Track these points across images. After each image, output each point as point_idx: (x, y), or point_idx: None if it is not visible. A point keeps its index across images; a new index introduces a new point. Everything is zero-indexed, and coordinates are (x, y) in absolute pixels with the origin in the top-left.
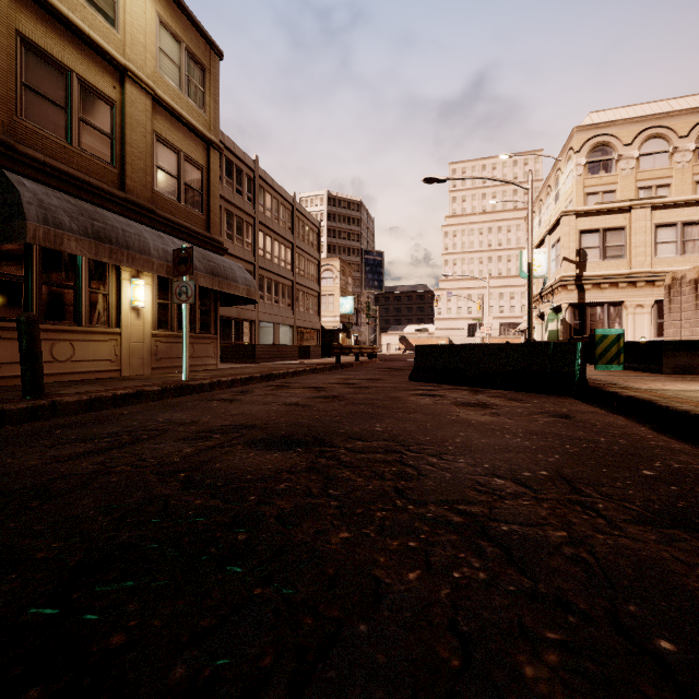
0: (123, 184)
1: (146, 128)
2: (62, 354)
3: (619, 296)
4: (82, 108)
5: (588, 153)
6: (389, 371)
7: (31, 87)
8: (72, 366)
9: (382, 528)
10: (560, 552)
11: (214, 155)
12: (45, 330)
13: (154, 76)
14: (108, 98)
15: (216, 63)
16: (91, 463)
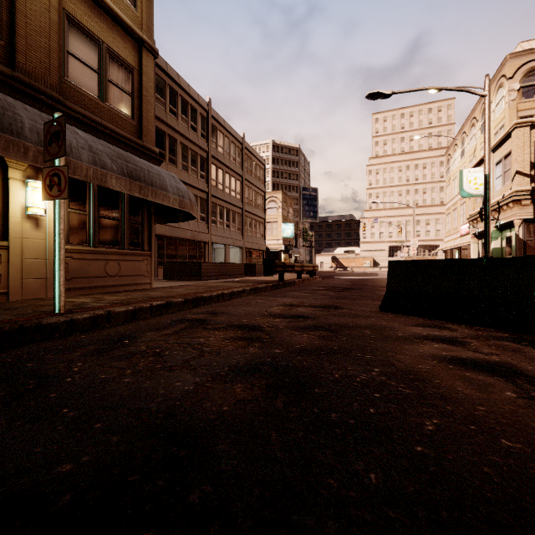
0: (13, 60)
1: (50, 1)
2: None
3: None
4: None
5: (521, 78)
6: (338, 292)
7: None
8: None
9: None
10: None
11: (147, 58)
12: None
13: None
14: None
15: None
16: None
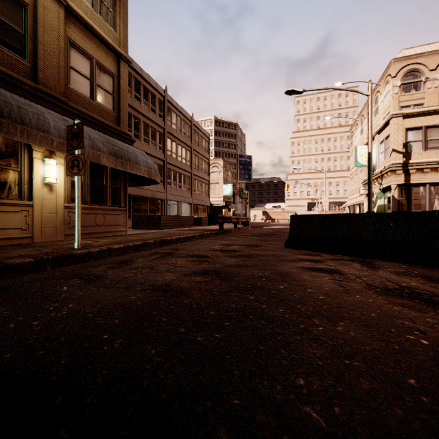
0: (36, 76)
1: (59, 32)
2: None
3: (438, 178)
4: None
5: (402, 77)
6: (262, 237)
7: None
8: None
9: None
10: None
11: (124, 66)
12: None
13: None
14: None
15: None
16: None
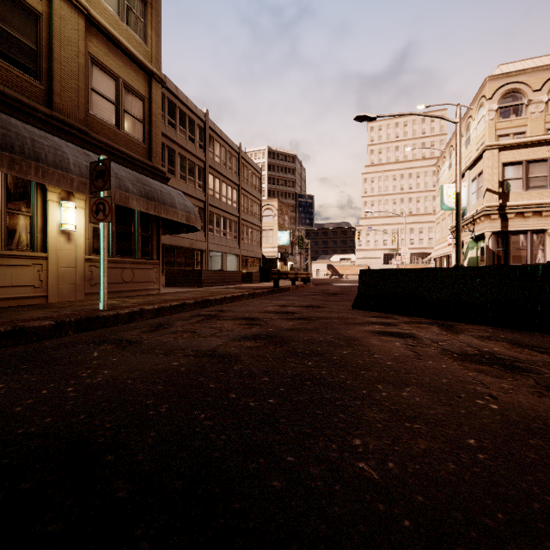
0: (51, 101)
1: (79, 47)
2: None
3: (543, 224)
4: None
5: (499, 99)
6: (325, 296)
7: None
8: None
9: None
10: None
11: (156, 87)
12: None
13: None
14: (32, 9)
15: None
16: None
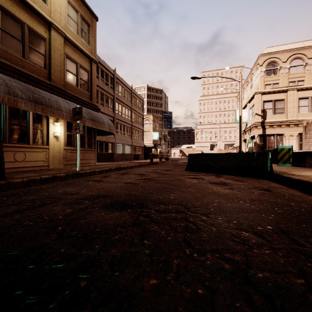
0: (50, 77)
1: (61, 51)
2: (20, 158)
3: (282, 131)
4: (29, 41)
5: (266, 66)
6: (175, 166)
7: (4, 30)
8: (24, 164)
9: (178, 274)
10: (308, 301)
11: (94, 65)
12: (11, 146)
13: (65, 27)
14: (42, 37)
15: (95, 23)
16: (11, 219)
